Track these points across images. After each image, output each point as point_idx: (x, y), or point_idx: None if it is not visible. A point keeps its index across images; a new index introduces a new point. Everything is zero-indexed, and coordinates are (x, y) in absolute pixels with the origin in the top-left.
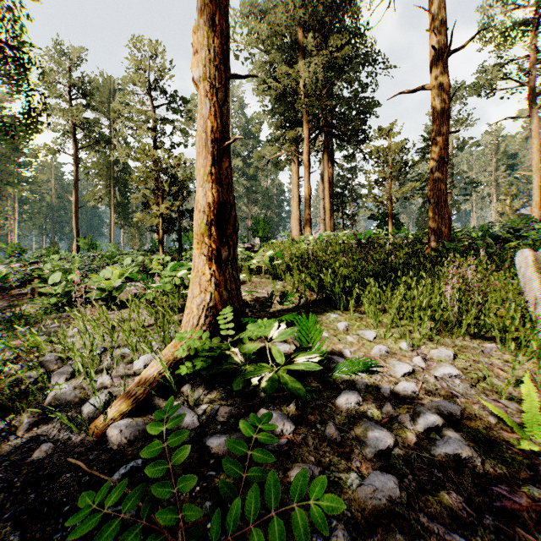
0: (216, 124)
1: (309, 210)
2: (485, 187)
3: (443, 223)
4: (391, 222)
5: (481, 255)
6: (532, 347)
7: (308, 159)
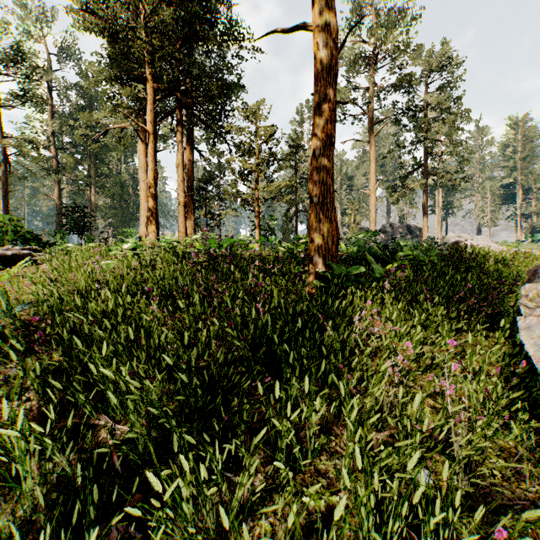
0: None
1: (155, 202)
2: None
3: (330, 235)
4: (258, 227)
5: (386, 290)
6: None
7: (154, 131)
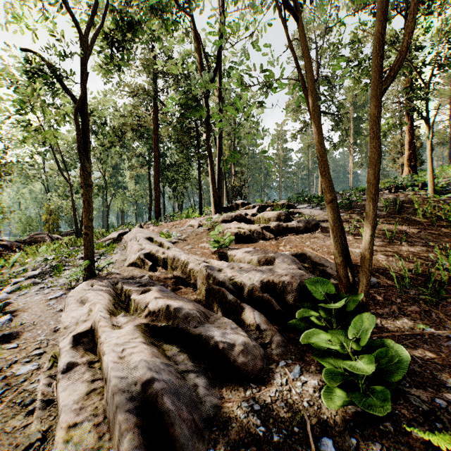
0: (409, 139)
1: None
2: None
3: None
4: None
5: None
6: None
7: None
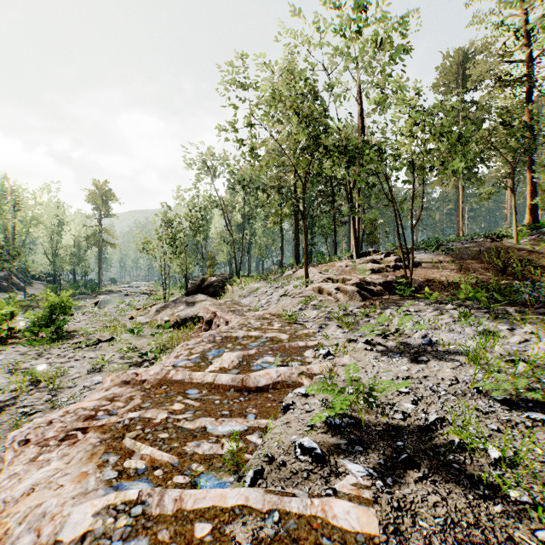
0: (530, 190)
1: None
2: None
3: None
4: None
5: None
6: None
7: None
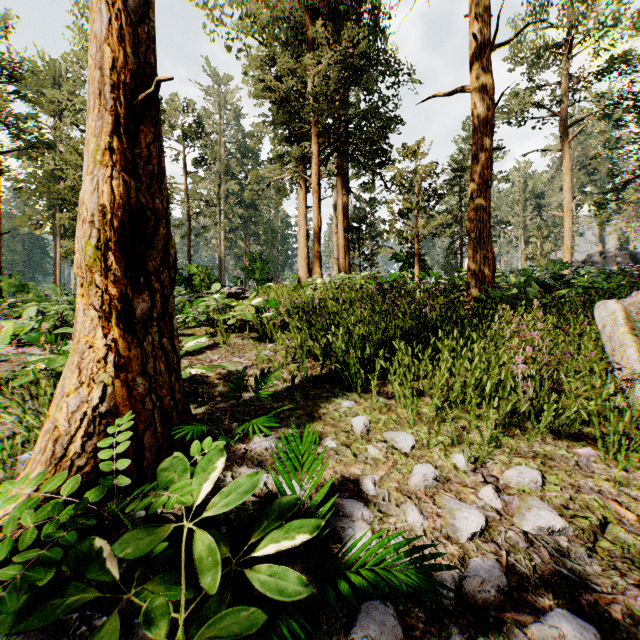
0: (123, 56)
1: (319, 247)
2: (513, 228)
3: (486, 265)
4: (418, 264)
5: (535, 307)
6: None
7: (318, 182)
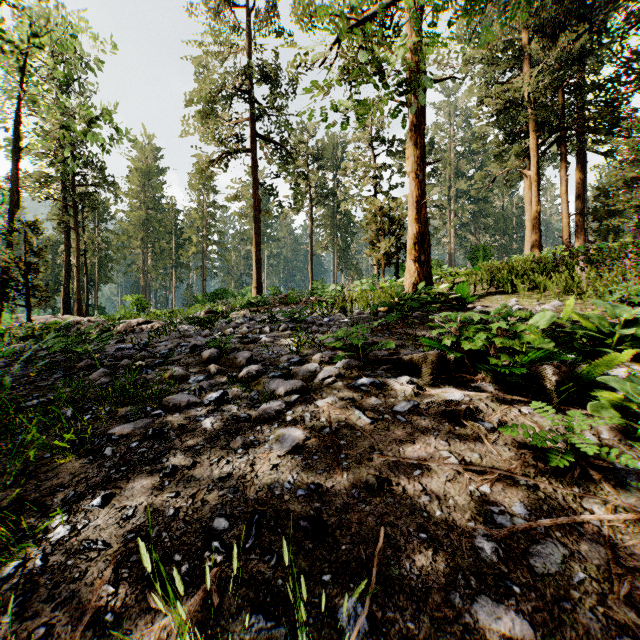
0: (418, 193)
1: (538, 229)
2: None
3: None
4: None
5: None
6: (601, 290)
7: (537, 172)
